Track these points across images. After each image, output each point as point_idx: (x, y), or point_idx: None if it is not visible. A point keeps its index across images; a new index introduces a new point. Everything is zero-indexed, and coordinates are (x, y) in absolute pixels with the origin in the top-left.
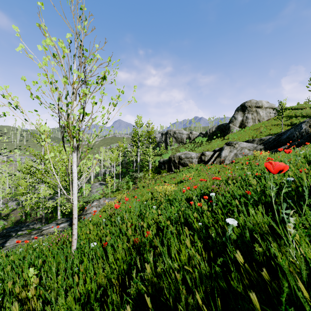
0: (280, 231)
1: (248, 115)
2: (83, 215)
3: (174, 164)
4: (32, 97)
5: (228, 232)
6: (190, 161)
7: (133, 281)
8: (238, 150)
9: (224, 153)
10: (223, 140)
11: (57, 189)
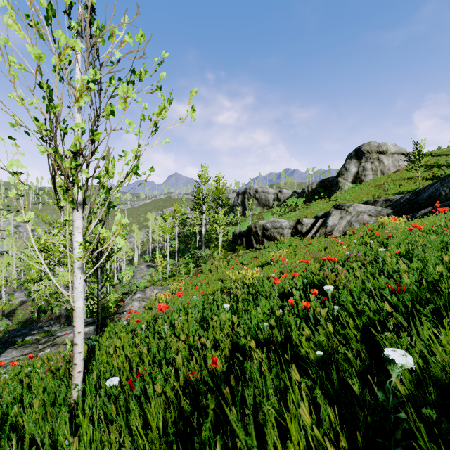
0: None
1: (365, 165)
2: (119, 313)
3: (255, 237)
4: None
5: (399, 387)
6: (279, 233)
7: None
8: (353, 216)
9: (332, 221)
10: (328, 202)
11: None
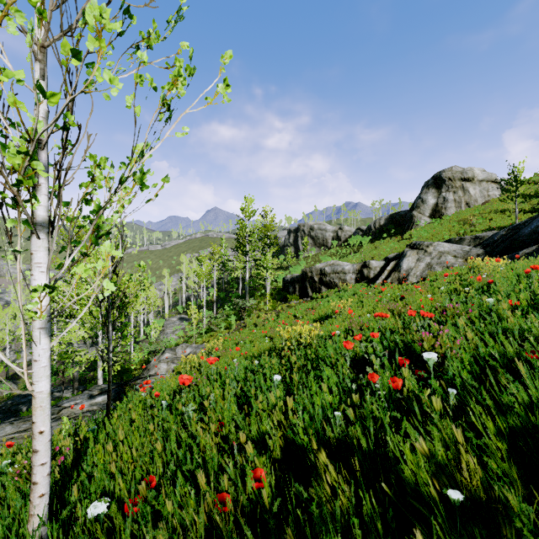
0: None
1: (446, 195)
2: (143, 378)
3: (311, 284)
4: None
5: None
6: (341, 278)
7: None
8: (434, 257)
9: (407, 264)
10: (400, 241)
11: (98, 328)
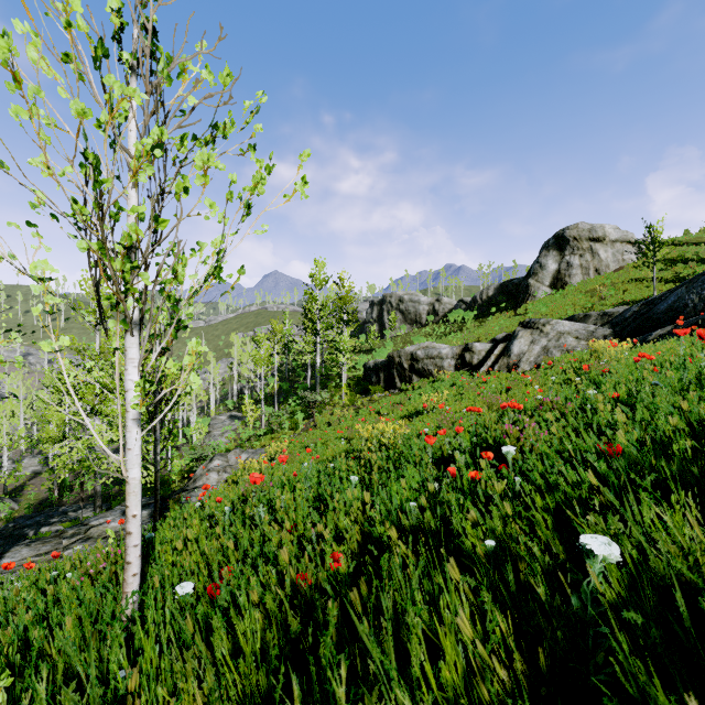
0: None
1: (571, 259)
2: (188, 490)
3: (399, 372)
4: None
5: (598, 587)
6: (437, 365)
7: None
8: (552, 339)
9: (518, 347)
10: (513, 317)
11: None
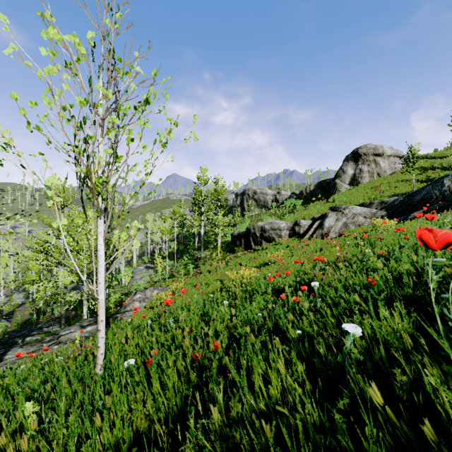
0: (450, 352)
1: (362, 167)
2: (121, 313)
3: (254, 238)
4: (29, 129)
5: (348, 347)
6: (277, 234)
7: (191, 431)
8: (349, 218)
9: (328, 223)
10: (326, 204)
11: (83, 275)
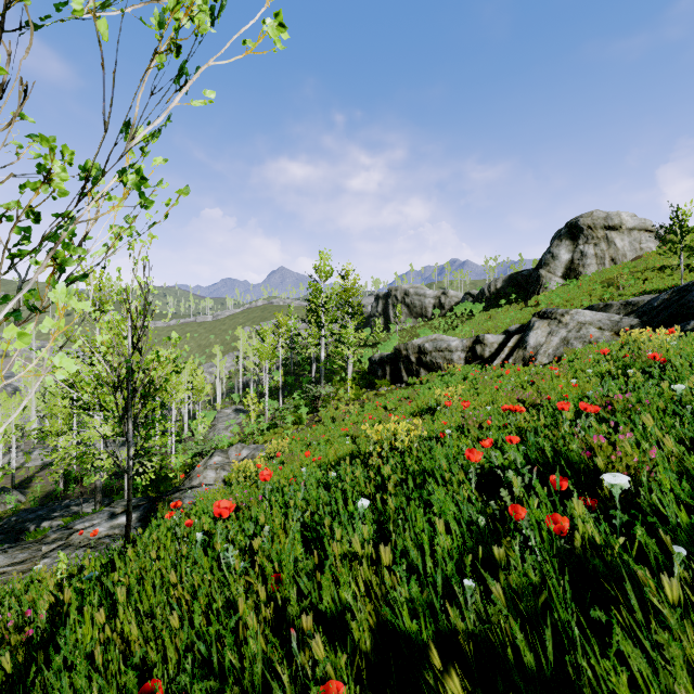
0: None
1: (585, 249)
2: (183, 490)
3: (406, 365)
4: None
5: None
6: (446, 358)
7: None
8: (572, 329)
9: (535, 338)
10: (524, 309)
11: None
